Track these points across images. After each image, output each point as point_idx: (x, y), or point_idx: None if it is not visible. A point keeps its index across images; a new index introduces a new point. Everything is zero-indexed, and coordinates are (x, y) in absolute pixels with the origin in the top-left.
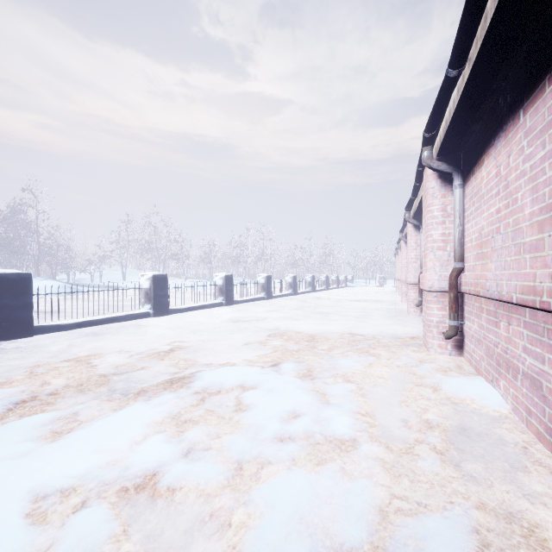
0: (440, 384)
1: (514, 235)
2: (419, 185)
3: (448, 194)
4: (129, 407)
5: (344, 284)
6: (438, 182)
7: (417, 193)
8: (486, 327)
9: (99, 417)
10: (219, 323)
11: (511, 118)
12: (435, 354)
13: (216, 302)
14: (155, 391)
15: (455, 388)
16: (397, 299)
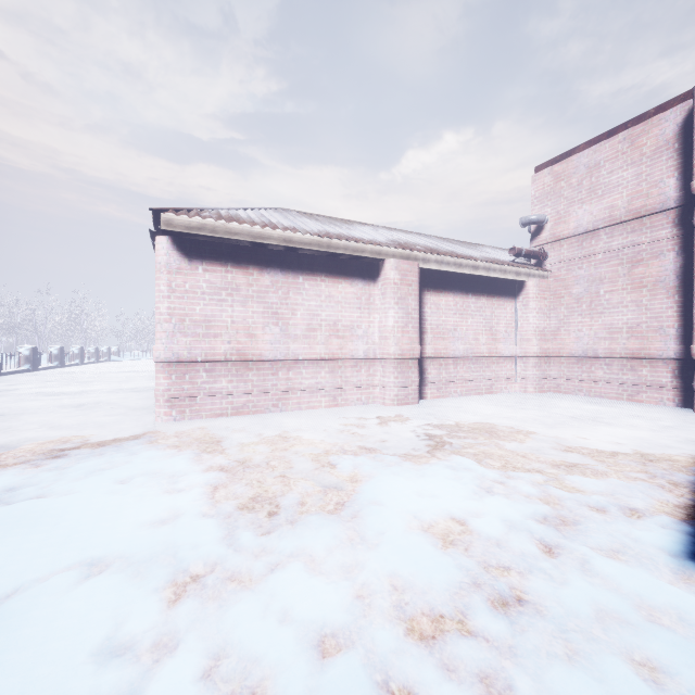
0: None
1: None
2: None
3: None
4: None
5: (107, 357)
6: None
7: None
8: None
9: None
10: None
11: None
12: None
13: None
14: None
15: None
16: None
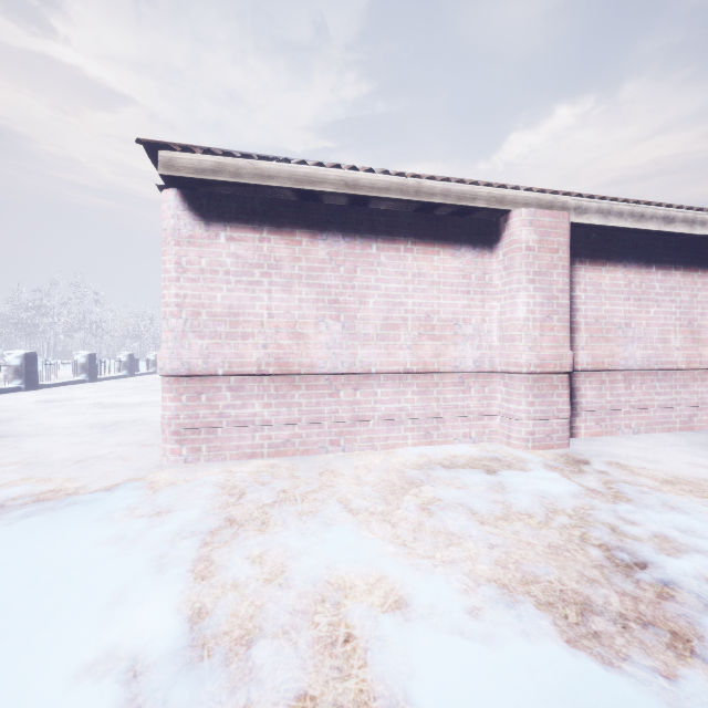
0: None
1: None
2: None
3: None
4: None
5: None
6: None
7: None
8: None
9: None
10: (25, 404)
11: None
12: None
13: (10, 386)
14: None
15: None
16: None
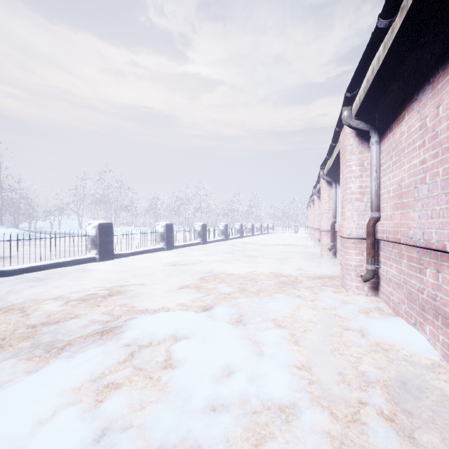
0: (366, 327)
1: (445, 184)
2: (335, 145)
3: (365, 150)
4: (47, 369)
5: (266, 231)
6: (356, 140)
7: (332, 153)
8: (408, 272)
9: (7, 385)
10: (159, 266)
11: (441, 69)
12: (354, 294)
13: (157, 247)
14: (82, 344)
15: (382, 332)
16: (310, 244)
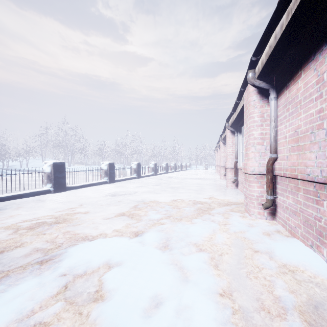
0: (272, 249)
1: None
2: (239, 102)
3: (265, 105)
4: None
5: (185, 168)
6: (258, 96)
7: (236, 109)
8: (304, 203)
9: None
10: (102, 196)
11: None
12: (256, 219)
13: (102, 181)
14: (19, 276)
15: (286, 254)
16: (217, 177)
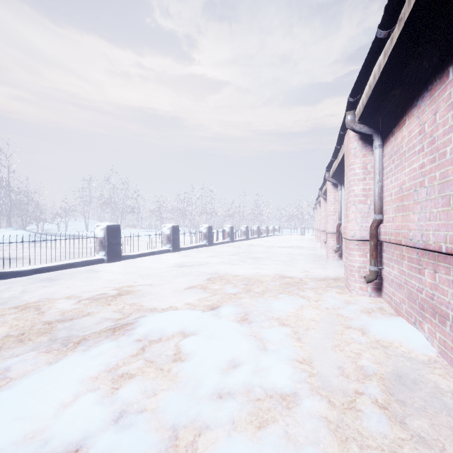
0: (367, 326)
1: (442, 188)
2: (340, 147)
3: (369, 154)
4: (65, 360)
5: (272, 233)
6: (359, 143)
7: (337, 155)
8: (408, 273)
9: (31, 373)
10: (166, 267)
11: (438, 77)
12: (357, 295)
13: (164, 249)
14: (96, 339)
15: (382, 331)
16: (316, 246)
